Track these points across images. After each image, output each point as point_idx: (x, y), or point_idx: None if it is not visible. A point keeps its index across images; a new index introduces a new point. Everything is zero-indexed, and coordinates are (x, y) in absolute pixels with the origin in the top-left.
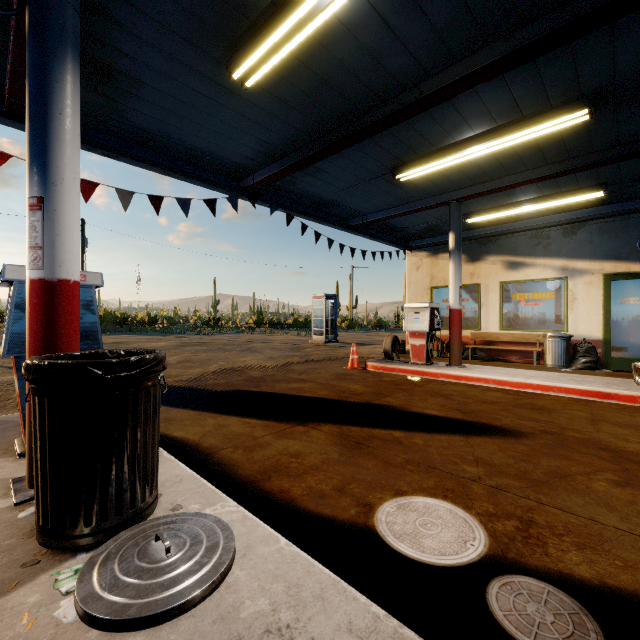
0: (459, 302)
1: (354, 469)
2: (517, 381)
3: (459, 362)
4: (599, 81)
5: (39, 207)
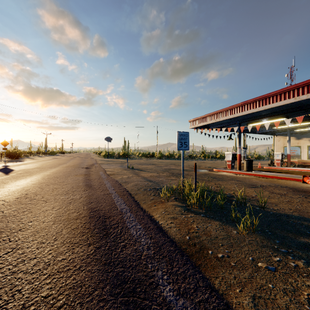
0: (289, 152)
1: None
2: (302, 169)
3: (289, 166)
4: None
5: (239, 148)
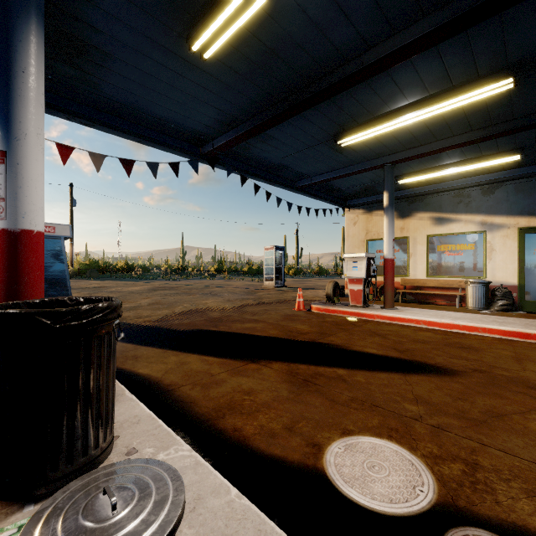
0: (392, 252)
1: (302, 407)
2: (445, 322)
3: (392, 305)
4: (524, 51)
5: (2, 160)
